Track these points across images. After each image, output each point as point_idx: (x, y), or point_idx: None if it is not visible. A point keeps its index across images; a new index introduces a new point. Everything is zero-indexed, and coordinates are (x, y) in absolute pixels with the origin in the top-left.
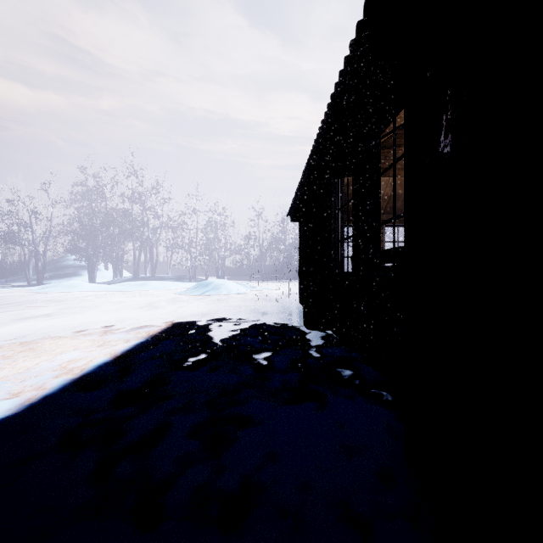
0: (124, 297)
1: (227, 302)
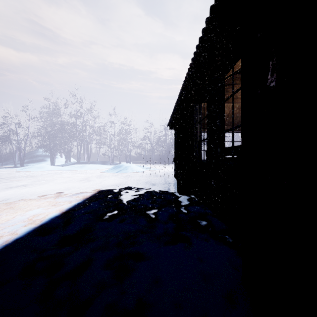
0: (71, 174)
1: (132, 177)
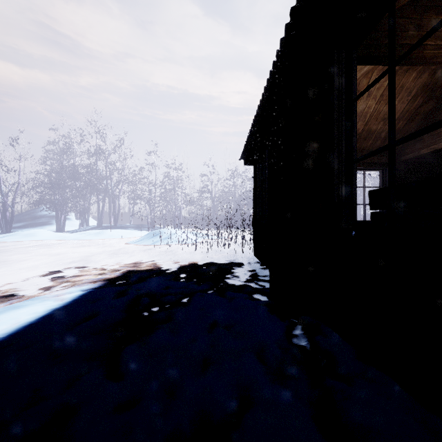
0: (71, 247)
1: (175, 254)
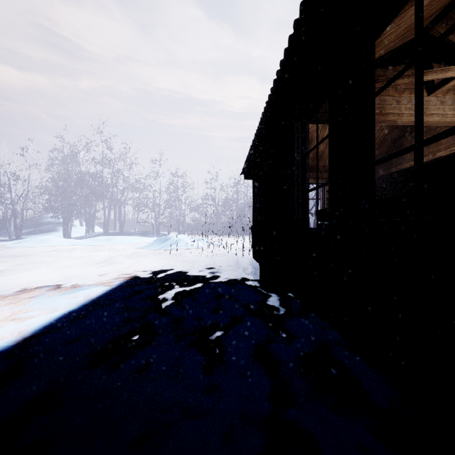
0: (87, 251)
1: (184, 257)
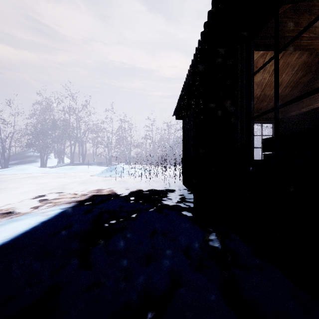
0: (51, 178)
1: (126, 183)
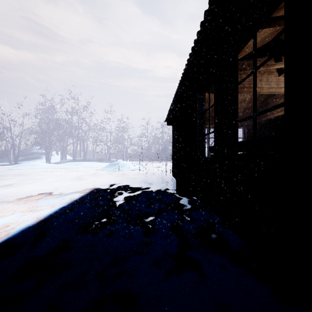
0: (64, 172)
1: (127, 175)
